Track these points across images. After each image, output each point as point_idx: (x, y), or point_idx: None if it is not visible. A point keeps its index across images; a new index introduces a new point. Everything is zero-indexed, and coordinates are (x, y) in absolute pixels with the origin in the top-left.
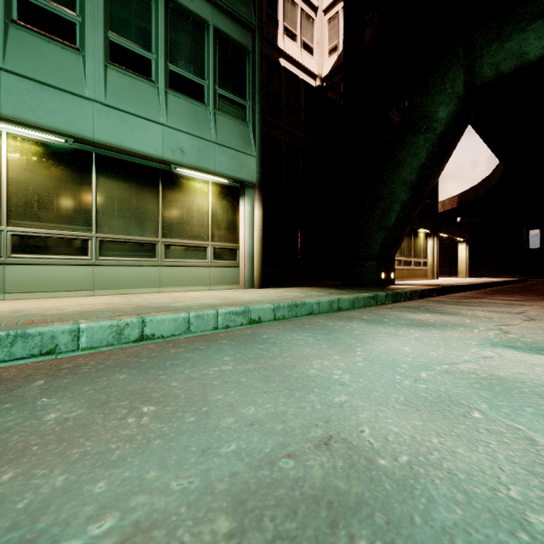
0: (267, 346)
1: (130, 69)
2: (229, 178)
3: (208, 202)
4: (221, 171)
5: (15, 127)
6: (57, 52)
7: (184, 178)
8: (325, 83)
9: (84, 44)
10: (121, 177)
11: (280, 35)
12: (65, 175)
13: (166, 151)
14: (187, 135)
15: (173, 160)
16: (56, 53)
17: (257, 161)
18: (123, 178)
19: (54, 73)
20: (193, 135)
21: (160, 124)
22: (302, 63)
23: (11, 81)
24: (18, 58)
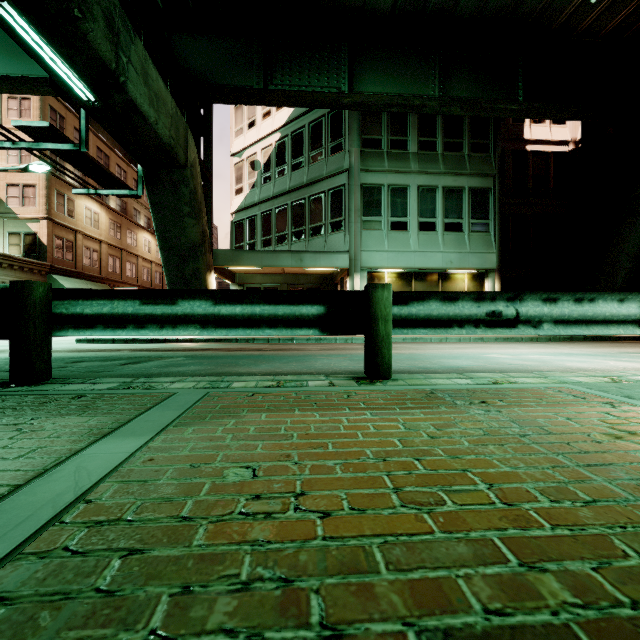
0: (484, 343)
1: (427, 230)
2: (478, 269)
3: (465, 284)
4: (472, 267)
5: (390, 270)
6: (402, 236)
7: (451, 274)
8: (580, 145)
9: (410, 228)
10: (423, 280)
11: (527, 126)
12: (403, 283)
13: (443, 264)
14: (453, 253)
15: (447, 268)
16: (401, 236)
17: (497, 255)
18: (424, 280)
19: (401, 245)
20: (457, 252)
21: (440, 252)
22: (550, 139)
23: (390, 254)
24: (391, 244)
